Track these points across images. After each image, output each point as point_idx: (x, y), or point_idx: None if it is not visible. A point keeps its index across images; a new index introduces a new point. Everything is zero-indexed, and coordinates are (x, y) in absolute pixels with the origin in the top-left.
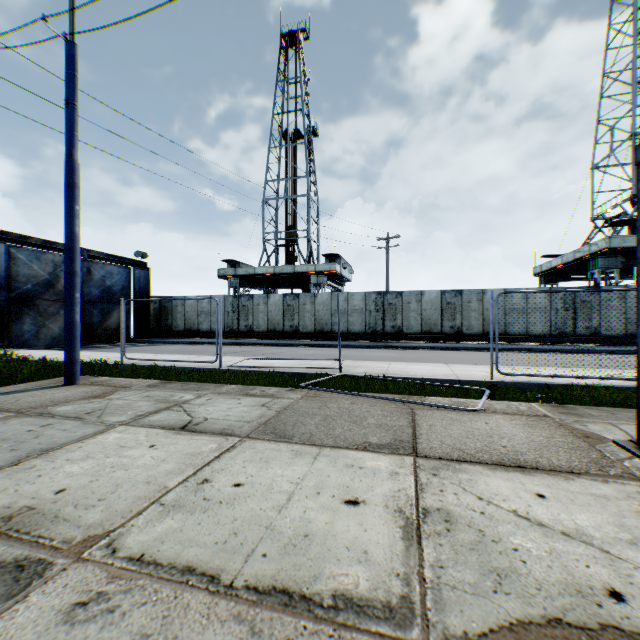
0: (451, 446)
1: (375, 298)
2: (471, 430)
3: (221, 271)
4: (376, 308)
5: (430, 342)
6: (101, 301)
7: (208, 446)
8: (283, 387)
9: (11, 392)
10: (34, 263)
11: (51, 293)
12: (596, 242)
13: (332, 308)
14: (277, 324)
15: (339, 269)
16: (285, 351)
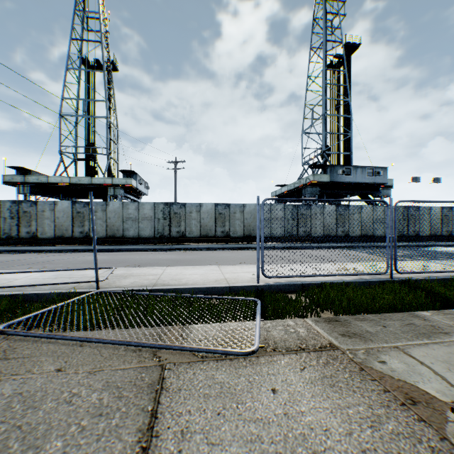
0: None
1: (163, 208)
2: (257, 433)
3: (7, 177)
4: (164, 216)
5: (207, 244)
6: None
7: None
8: None
9: None
10: None
11: None
12: (307, 177)
13: (124, 216)
14: (66, 230)
15: (135, 184)
16: (64, 258)
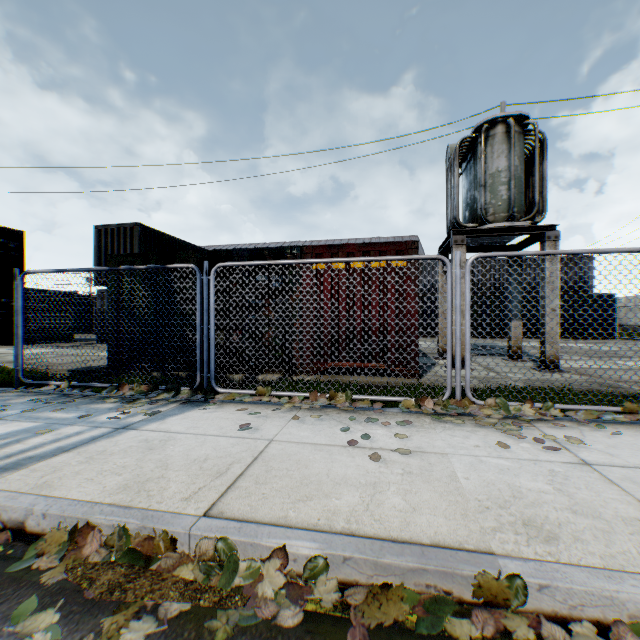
0: (639, 371)
1: None
2: None
3: None
4: None
5: None
6: None
7: None
8: None
9: None
10: None
11: None
12: None
13: None
14: None
15: None
16: None
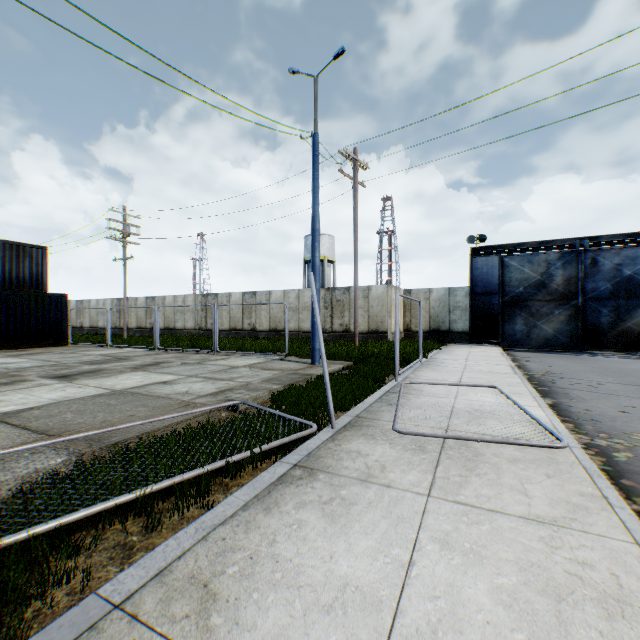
0: None
1: None
2: None
3: None
4: None
5: None
6: (613, 297)
7: (121, 386)
8: (277, 405)
9: (297, 361)
10: (523, 267)
11: (542, 293)
12: None
13: None
14: None
15: None
16: None
